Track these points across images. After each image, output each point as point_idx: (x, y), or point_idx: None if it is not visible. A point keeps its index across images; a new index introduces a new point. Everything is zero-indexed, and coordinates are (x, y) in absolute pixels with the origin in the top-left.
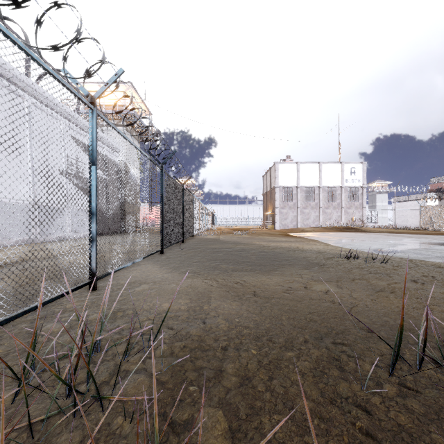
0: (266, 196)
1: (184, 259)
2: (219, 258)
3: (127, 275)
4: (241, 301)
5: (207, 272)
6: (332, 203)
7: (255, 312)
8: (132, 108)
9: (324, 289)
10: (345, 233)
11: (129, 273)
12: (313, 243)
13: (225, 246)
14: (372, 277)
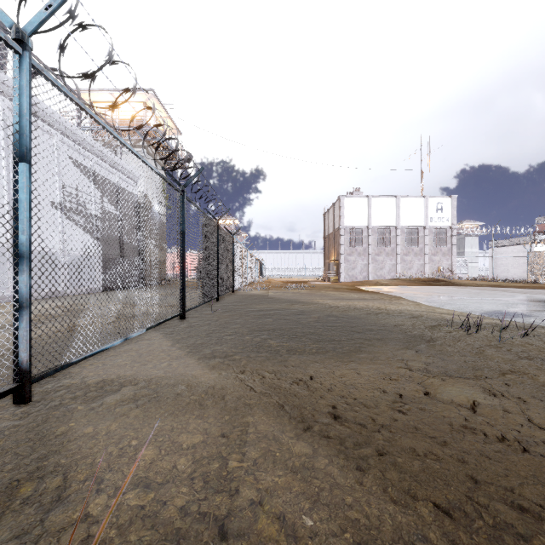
0: (328, 240)
1: (214, 328)
2: (267, 327)
3: (110, 362)
4: (310, 439)
5: (246, 355)
6: (413, 248)
7: (348, 482)
8: (126, 88)
9: (465, 400)
10: (433, 287)
11: (114, 359)
12: (397, 301)
13: (275, 306)
14: (532, 368)
